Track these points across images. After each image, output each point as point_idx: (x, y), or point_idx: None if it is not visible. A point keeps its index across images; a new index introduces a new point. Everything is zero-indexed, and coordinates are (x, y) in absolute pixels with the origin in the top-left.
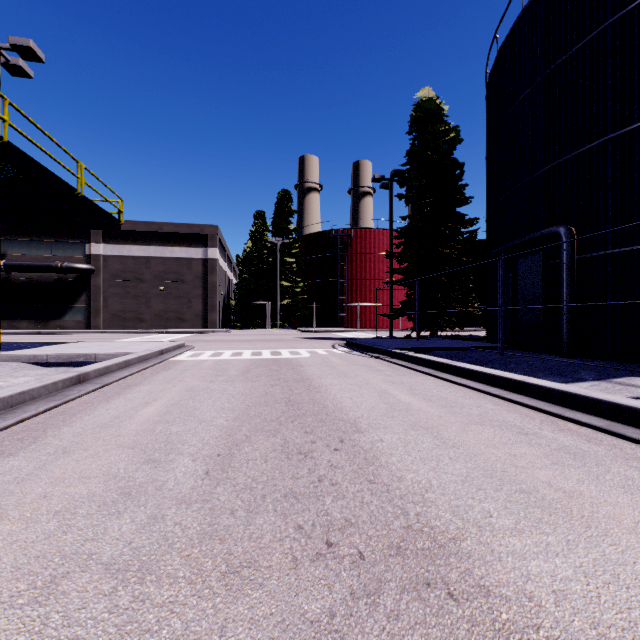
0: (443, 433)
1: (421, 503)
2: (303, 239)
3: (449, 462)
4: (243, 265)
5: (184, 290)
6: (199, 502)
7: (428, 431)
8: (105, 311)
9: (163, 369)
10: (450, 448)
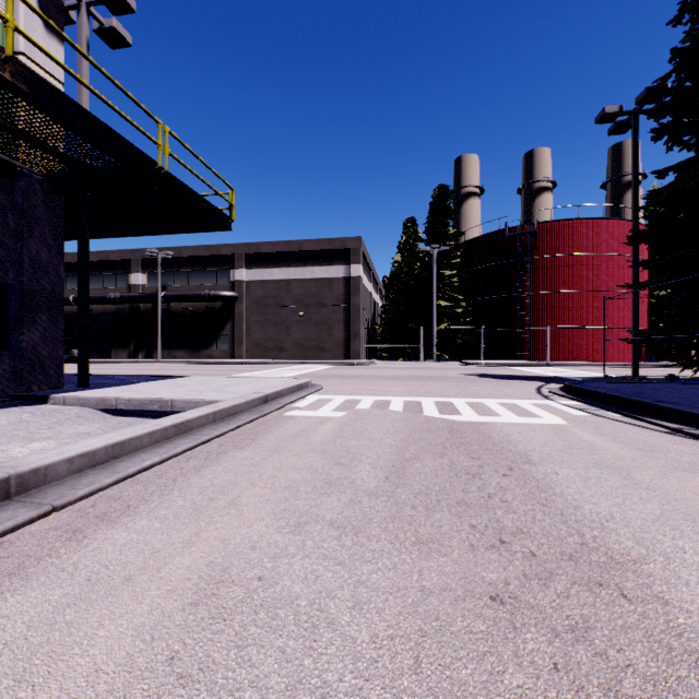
0: None
1: None
2: (465, 246)
3: None
4: (390, 284)
5: (324, 315)
6: None
7: None
8: (248, 340)
9: (238, 443)
10: None
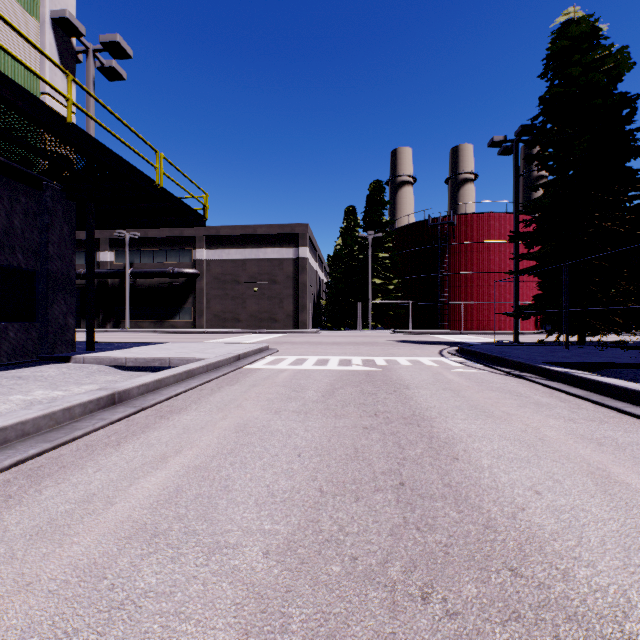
0: None
1: None
2: (397, 232)
3: None
4: (333, 263)
5: (276, 290)
6: None
7: None
8: (208, 312)
9: (229, 382)
10: None
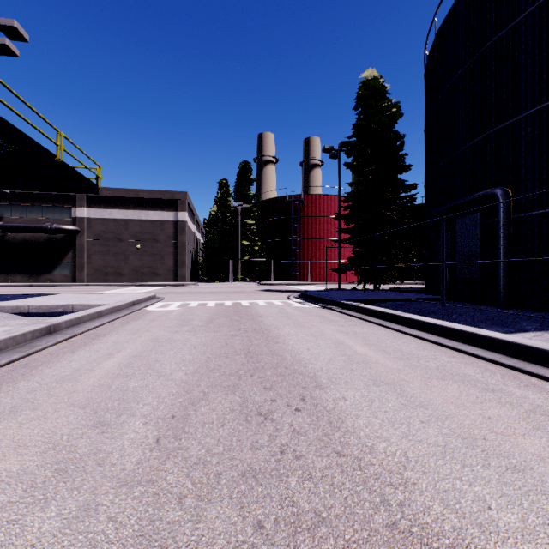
0: (406, 389)
1: (401, 486)
2: (261, 204)
3: (421, 427)
4: (209, 227)
5: (158, 248)
6: (143, 484)
7: (390, 387)
8: (89, 266)
9: (133, 319)
10: (418, 408)
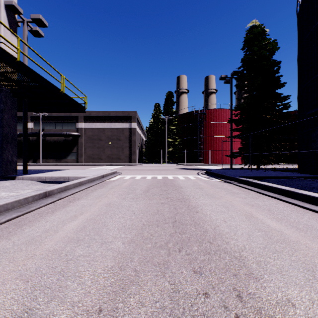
0: None
1: None
2: (179, 116)
3: None
4: (148, 131)
5: (120, 144)
6: None
7: None
8: (85, 154)
9: (99, 187)
10: None
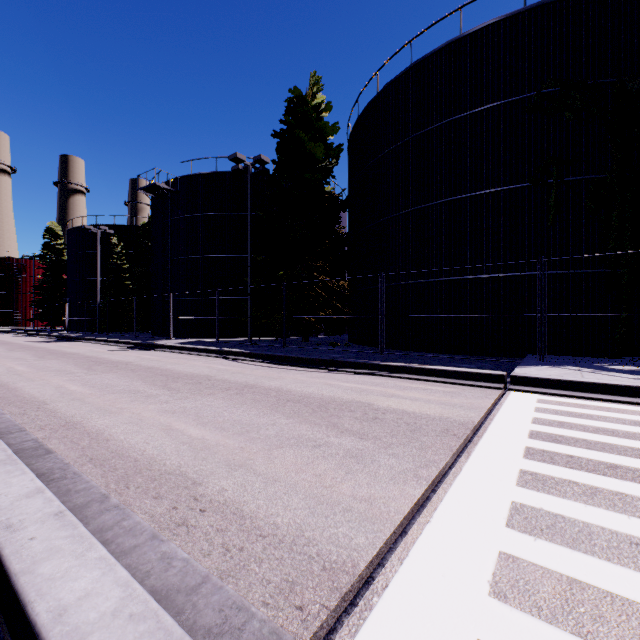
0: None
1: None
2: None
3: None
4: None
5: None
6: None
7: None
8: None
9: None
10: None
